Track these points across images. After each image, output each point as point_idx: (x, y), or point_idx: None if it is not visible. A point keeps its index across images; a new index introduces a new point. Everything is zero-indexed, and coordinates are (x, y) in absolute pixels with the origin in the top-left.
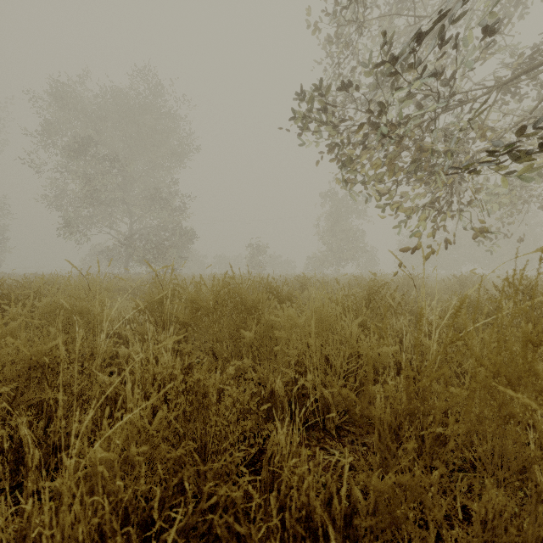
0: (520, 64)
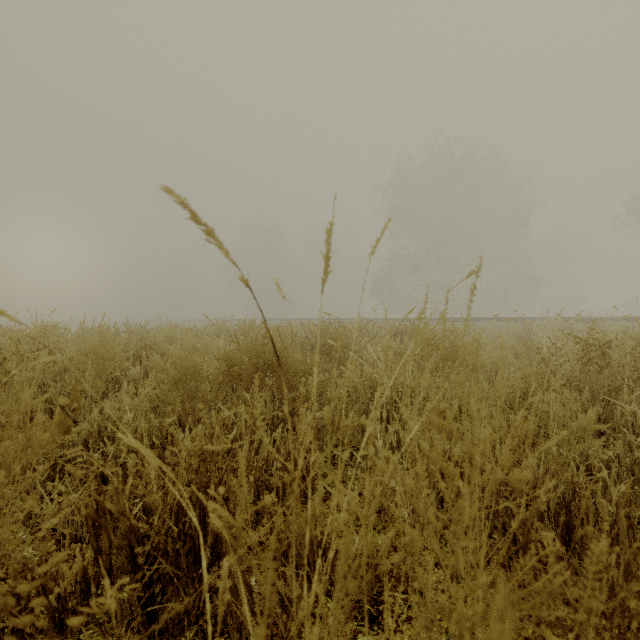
0: None
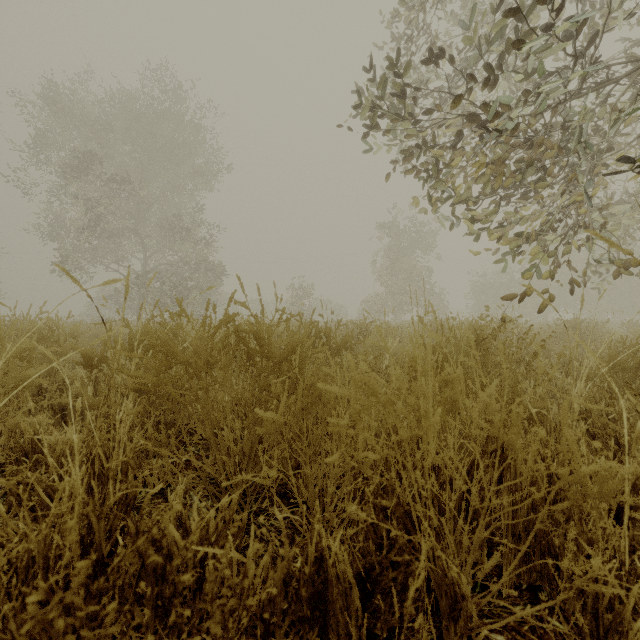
0: None
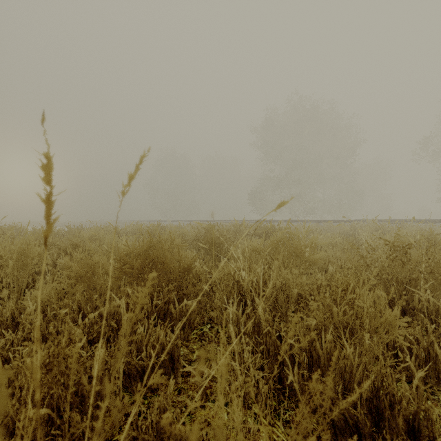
0: None
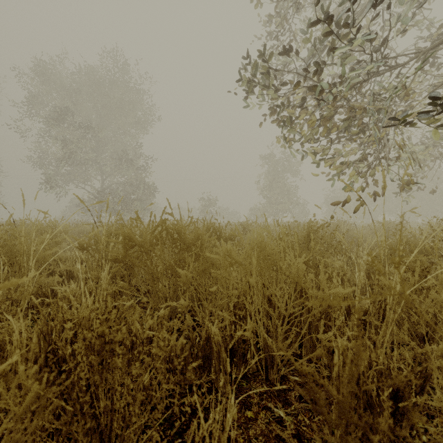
0: (437, 35)
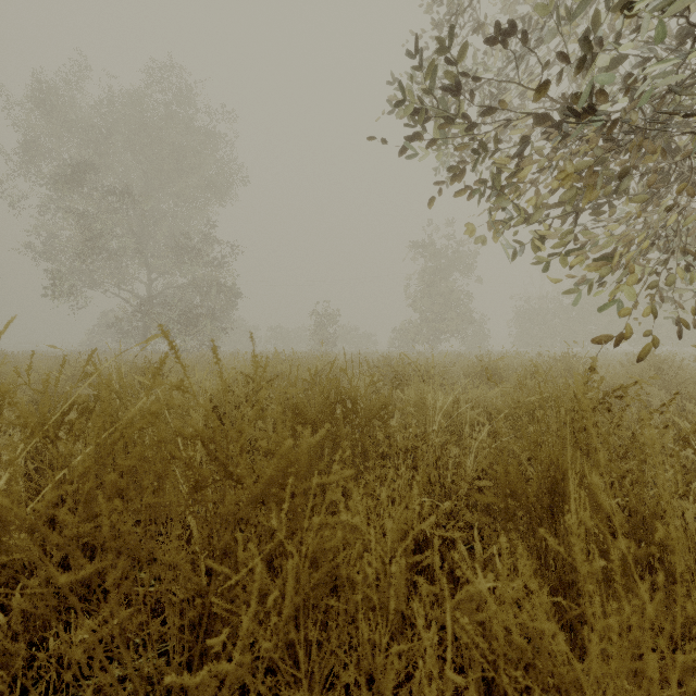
0: None
